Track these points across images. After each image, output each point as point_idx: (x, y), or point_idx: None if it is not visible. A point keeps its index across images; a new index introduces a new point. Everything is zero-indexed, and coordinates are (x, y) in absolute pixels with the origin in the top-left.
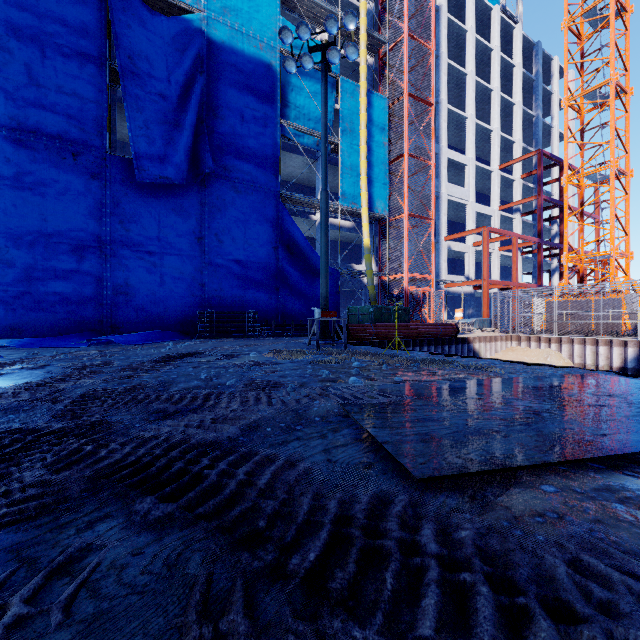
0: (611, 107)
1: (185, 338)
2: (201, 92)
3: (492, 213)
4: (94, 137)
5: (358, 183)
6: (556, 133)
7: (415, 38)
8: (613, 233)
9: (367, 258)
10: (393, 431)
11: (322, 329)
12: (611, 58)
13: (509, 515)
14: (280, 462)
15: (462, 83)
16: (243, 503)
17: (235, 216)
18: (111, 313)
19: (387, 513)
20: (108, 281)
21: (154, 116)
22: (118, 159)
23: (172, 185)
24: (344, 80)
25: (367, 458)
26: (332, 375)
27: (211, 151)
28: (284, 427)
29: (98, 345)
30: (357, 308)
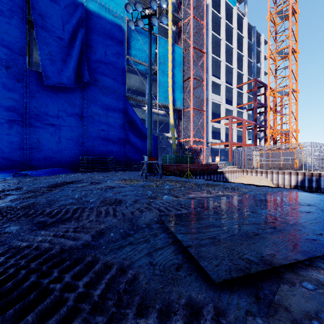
0: (289, 58)
1: (73, 172)
2: (82, 37)
3: (233, 109)
4: (18, 58)
5: (167, 91)
6: (263, 71)
7: (196, 18)
8: (290, 120)
9: (172, 130)
10: (193, 236)
11: (148, 167)
12: (289, 35)
13: (292, 319)
14: (114, 270)
15: (219, 44)
16: None
17: (101, 106)
18: (29, 158)
19: None
20: (27, 140)
21: (55, 49)
22: (33, 71)
23: (65, 87)
24: (160, 37)
25: (177, 259)
26: (153, 194)
27: (88, 70)
28: (122, 232)
29: (19, 177)
30: (167, 156)
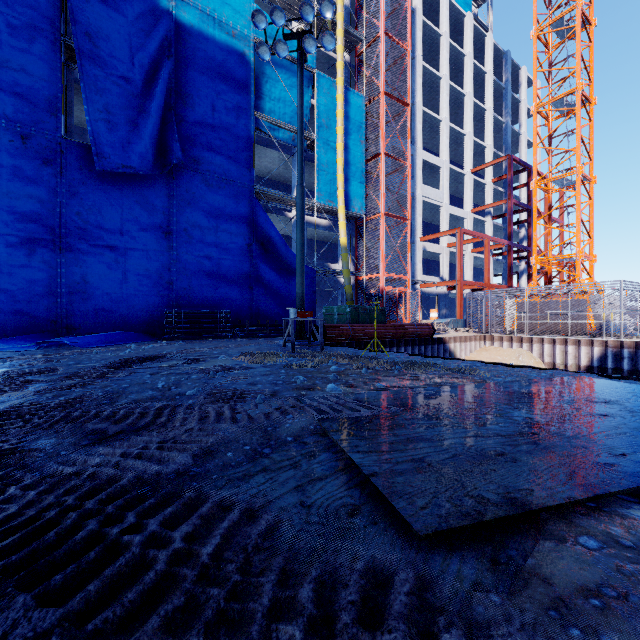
0: (577, 115)
1: (150, 340)
2: (168, 77)
3: (465, 215)
4: (46, 119)
5: (335, 181)
6: (524, 140)
7: (391, 37)
8: (579, 236)
9: (344, 257)
10: (381, 457)
11: (298, 330)
12: (577, 68)
13: (553, 596)
14: (236, 513)
15: (436, 86)
16: (171, 599)
17: (206, 210)
18: (66, 313)
19: (386, 606)
20: (63, 277)
21: (116, 100)
22: (74, 144)
23: (136, 175)
24: (320, 75)
25: (351, 498)
26: (308, 381)
27: (180, 141)
28: (249, 451)
29: (48, 348)
30: (334, 308)
